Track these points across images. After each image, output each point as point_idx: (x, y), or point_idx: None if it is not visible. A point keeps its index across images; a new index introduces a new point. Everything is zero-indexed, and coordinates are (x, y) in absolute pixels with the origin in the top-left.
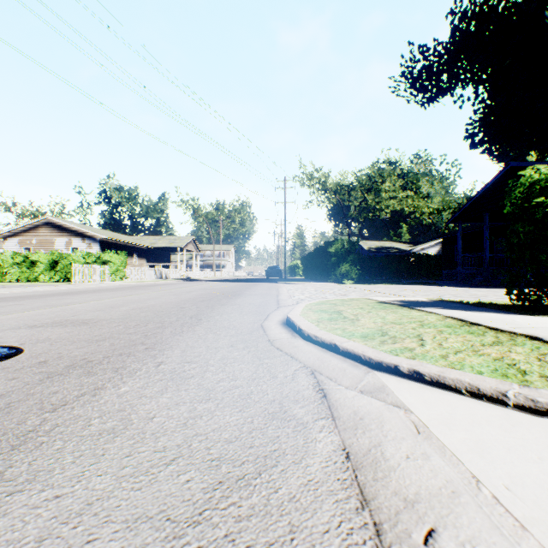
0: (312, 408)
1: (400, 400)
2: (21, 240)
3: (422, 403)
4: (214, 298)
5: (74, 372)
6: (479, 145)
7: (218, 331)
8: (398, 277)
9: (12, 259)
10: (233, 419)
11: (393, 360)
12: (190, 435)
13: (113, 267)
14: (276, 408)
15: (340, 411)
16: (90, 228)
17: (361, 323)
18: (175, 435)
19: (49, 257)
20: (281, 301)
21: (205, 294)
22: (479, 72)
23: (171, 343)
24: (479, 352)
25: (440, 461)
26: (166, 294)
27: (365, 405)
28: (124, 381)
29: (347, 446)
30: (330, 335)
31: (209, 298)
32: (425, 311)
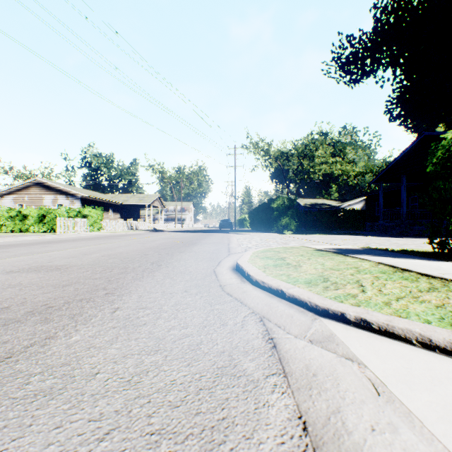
0: (263, 362)
1: (351, 351)
2: (16, 197)
3: (374, 355)
4: (174, 246)
5: (32, 318)
6: (396, 119)
7: (175, 276)
8: (329, 229)
9: (7, 214)
10: (180, 376)
11: (339, 307)
12: (132, 397)
13: (91, 220)
14: (225, 361)
15: (291, 365)
16: (73, 187)
17: (303, 269)
18: (115, 397)
19: (38, 211)
20: (231, 249)
21: (167, 242)
22: (397, 57)
23: (130, 288)
24: (419, 298)
25: (411, 436)
26: (134, 243)
27: (316, 357)
28: (77, 329)
29: (303, 413)
30: (277, 281)
31: (170, 246)
32: (358, 258)
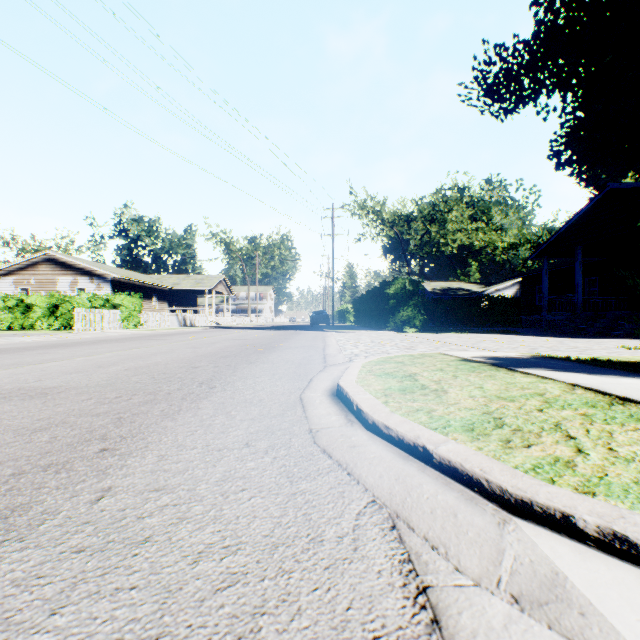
0: None
1: None
2: (17, 279)
3: None
4: (241, 352)
5: None
6: (566, 166)
7: (234, 410)
8: (468, 324)
9: (3, 303)
10: None
11: (554, 497)
12: None
13: (125, 312)
14: None
15: None
16: (100, 265)
17: (452, 398)
18: None
19: (48, 300)
20: (328, 357)
21: (232, 346)
22: (569, 76)
23: (149, 438)
24: None
25: None
26: (181, 347)
27: None
28: None
29: None
30: (411, 425)
31: (235, 352)
32: (534, 374)
